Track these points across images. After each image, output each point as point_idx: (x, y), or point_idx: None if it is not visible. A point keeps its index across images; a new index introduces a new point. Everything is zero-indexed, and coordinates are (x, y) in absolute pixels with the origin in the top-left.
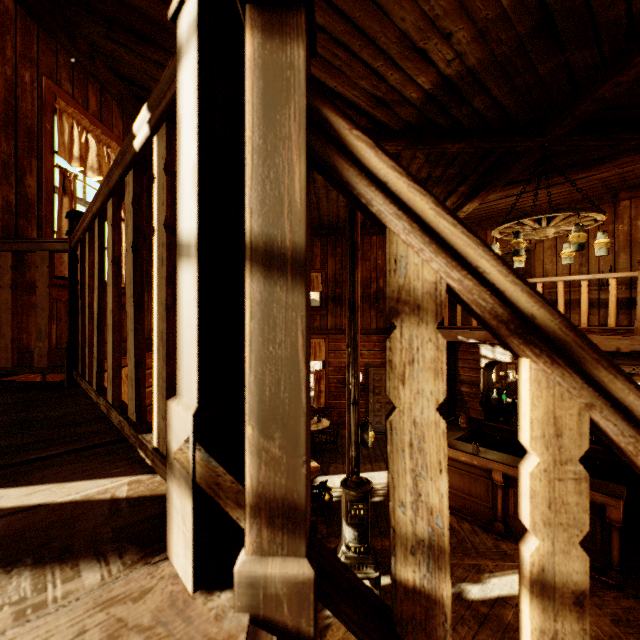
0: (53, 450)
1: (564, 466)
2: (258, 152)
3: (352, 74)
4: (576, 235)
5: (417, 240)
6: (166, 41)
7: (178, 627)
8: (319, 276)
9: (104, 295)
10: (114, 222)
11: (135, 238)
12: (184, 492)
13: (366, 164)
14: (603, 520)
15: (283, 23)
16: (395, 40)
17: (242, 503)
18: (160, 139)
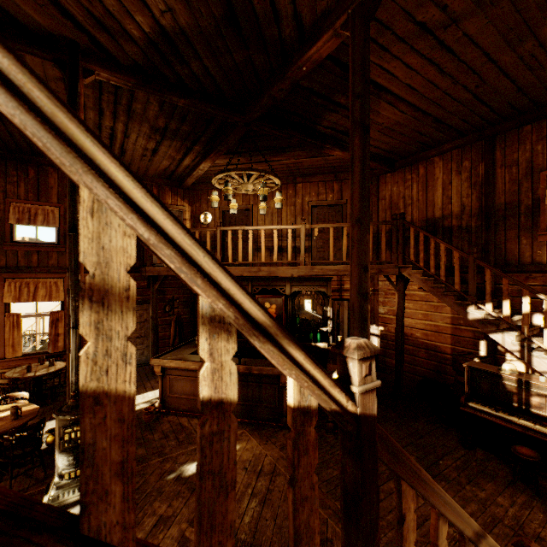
0: None
1: None
2: None
3: None
4: (262, 189)
5: None
6: None
7: None
8: (56, 210)
9: None
10: None
11: None
12: None
13: None
14: (279, 386)
15: None
16: None
17: None
18: None
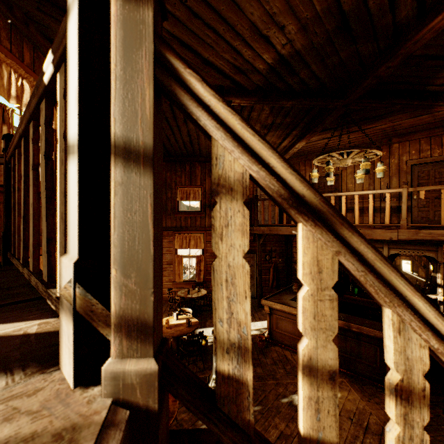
0: None
1: (323, 292)
2: (120, 80)
3: (219, 49)
4: (364, 164)
5: (230, 144)
6: None
7: (58, 409)
8: (199, 190)
9: (29, 194)
10: (34, 139)
11: (47, 149)
12: (69, 319)
13: (196, 92)
14: (381, 348)
15: None
16: (247, 28)
17: (110, 324)
18: (61, 75)
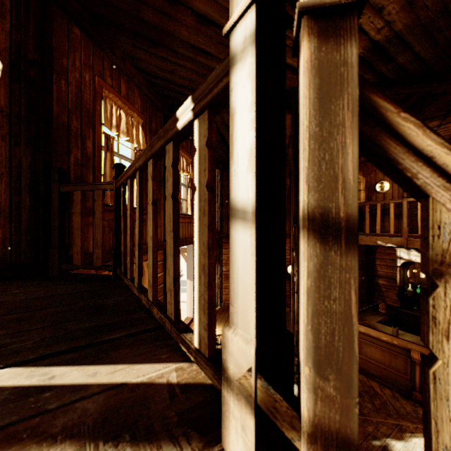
0: (118, 333)
1: None
2: (314, 138)
3: None
4: None
5: None
6: (169, 42)
7: None
8: None
9: (142, 223)
10: (153, 176)
11: (174, 190)
12: (244, 408)
13: (411, 142)
14: None
15: (337, 27)
16: None
17: (295, 426)
18: (201, 122)
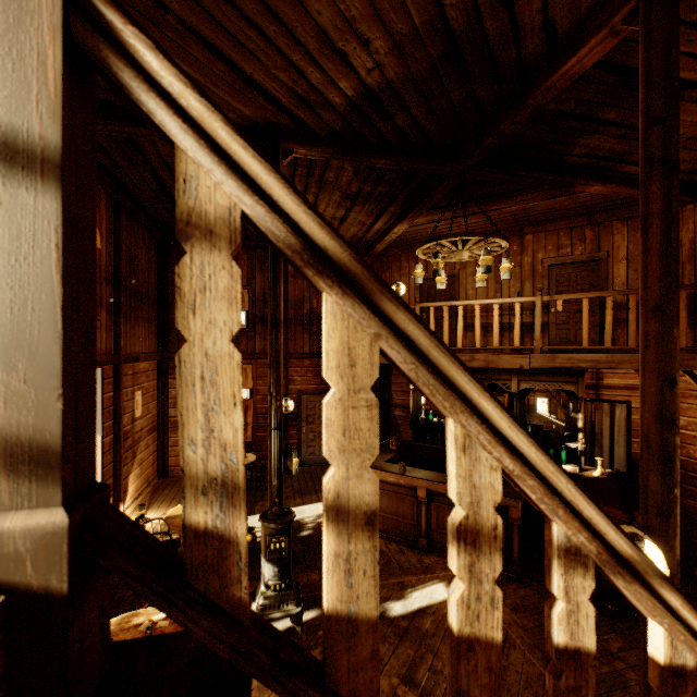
0: None
1: (358, 395)
2: None
3: (269, 63)
4: (485, 258)
5: (206, 159)
6: None
7: None
8: (245, 293)
9: None
10: None
11: None
12: None
13: (147, 68)
14: (507, 521)
15: None
16: (313, 34)
17: None
18: None
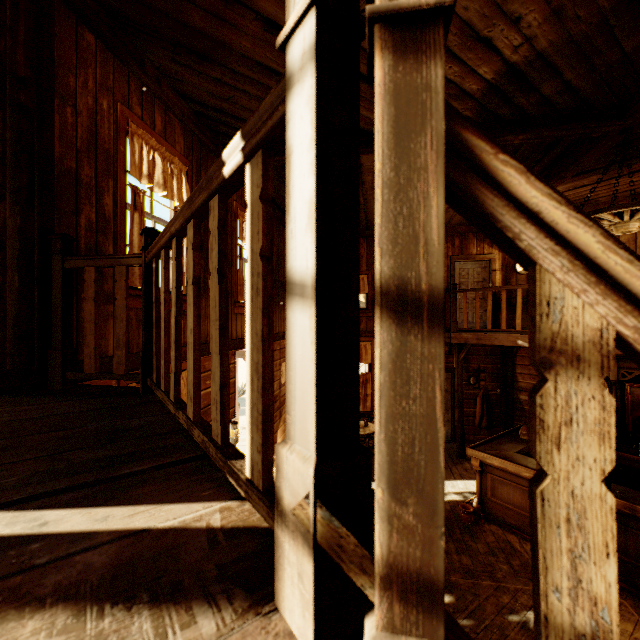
0: (143, 465)
1: None
2: (389, 186)
3: None
4: None
5: (579, 280)
6: (225, 58)
7: None
8: (365, 278)
9: (181, 311)
10: (194, 243)
11: (220, 262)
12: (301, 548)
13: (513, 192)
14: None
15: (417, 40)
16: (456, 31)
17: (367, 569)
18: (254, 167)
